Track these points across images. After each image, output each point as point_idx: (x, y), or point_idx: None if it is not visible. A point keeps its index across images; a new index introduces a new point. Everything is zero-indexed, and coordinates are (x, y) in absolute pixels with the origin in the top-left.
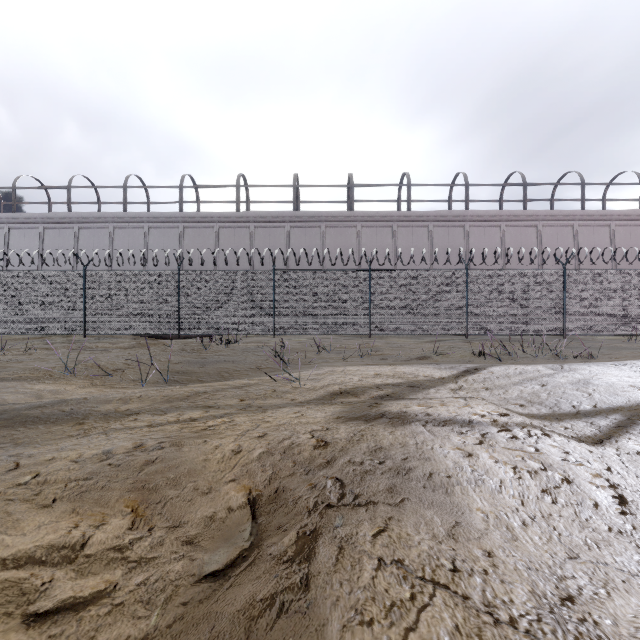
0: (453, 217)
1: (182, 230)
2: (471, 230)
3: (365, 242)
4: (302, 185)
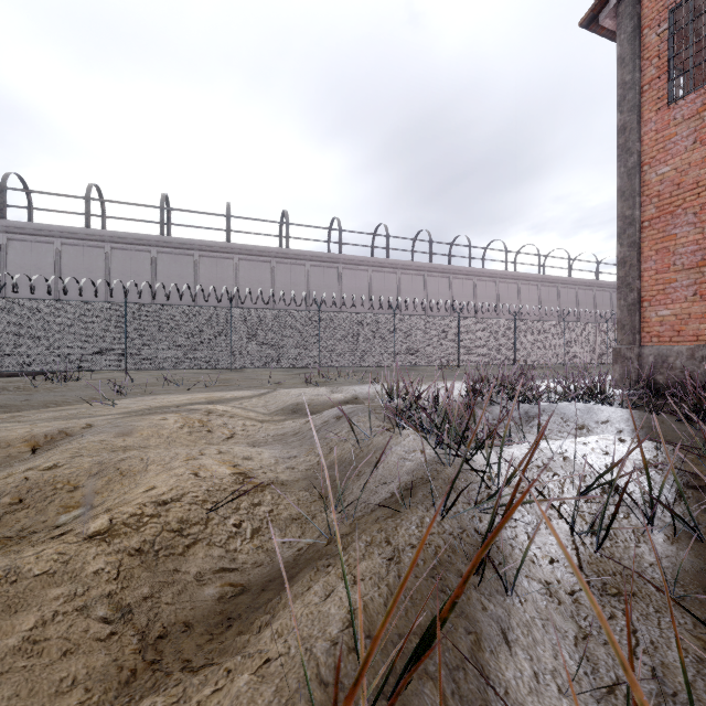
0: (328, 259)
1: (5, 242)
2: (344, 272)
3: (243, 275)
4: (172, 208)
